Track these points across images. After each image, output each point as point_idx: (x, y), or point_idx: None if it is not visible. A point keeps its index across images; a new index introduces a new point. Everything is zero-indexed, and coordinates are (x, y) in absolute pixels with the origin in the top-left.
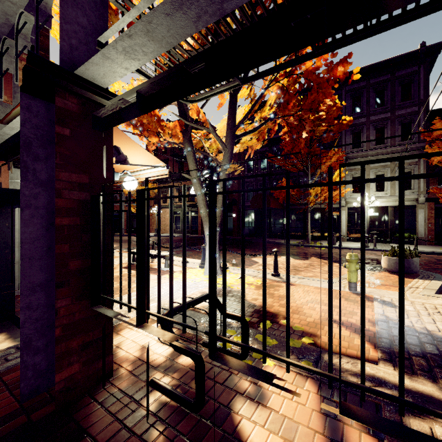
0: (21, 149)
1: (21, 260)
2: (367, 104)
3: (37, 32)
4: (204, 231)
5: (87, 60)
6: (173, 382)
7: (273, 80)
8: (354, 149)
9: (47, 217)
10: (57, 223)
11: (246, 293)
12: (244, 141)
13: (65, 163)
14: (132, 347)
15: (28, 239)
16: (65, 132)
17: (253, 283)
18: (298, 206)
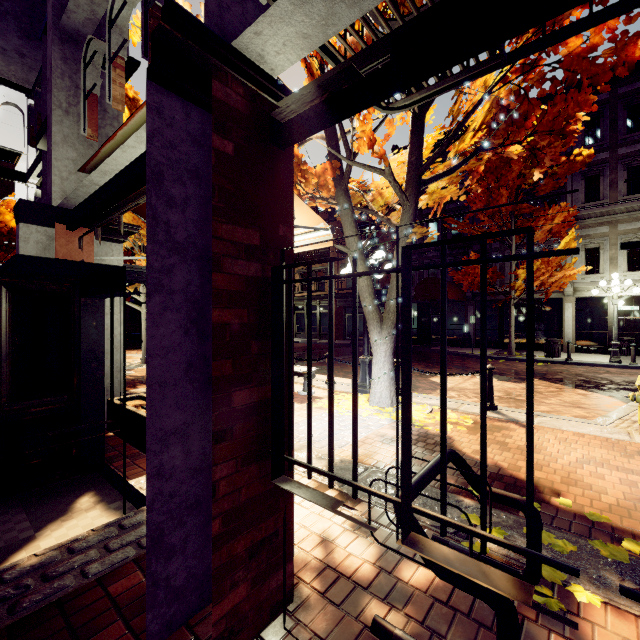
0: (148, 184)
1: (148, 387)
2: (611, 129)
3: (146, 10)
4: (370, 335)
5: (242, 31)
6: (412, 626)
7: (499, 80)
8: (588, 203)
9: (186, 309)
10: (215, 320)
11: (456, 439)
12: (433, 190)
13: (227, 206)
14: (304, 536)
15: (158, 350)
16: (226, 149)
17: (459, 422)
18: (490, 297)
